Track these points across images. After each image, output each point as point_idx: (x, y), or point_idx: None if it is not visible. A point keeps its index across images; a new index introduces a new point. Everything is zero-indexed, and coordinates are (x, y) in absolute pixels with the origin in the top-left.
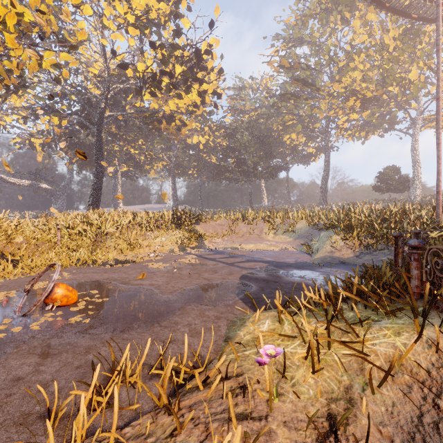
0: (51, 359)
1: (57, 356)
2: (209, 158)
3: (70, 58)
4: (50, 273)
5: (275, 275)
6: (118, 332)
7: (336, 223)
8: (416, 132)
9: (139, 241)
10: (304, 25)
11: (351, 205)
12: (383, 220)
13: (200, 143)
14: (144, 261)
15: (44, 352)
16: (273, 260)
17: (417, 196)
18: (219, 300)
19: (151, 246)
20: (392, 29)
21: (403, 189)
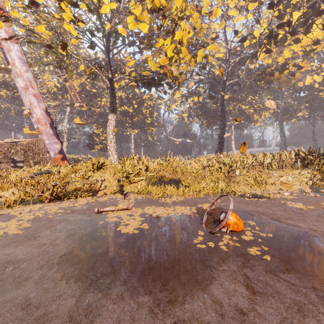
0: (261, 299)
1: (265, 298)
2: None
3: (213, 47)
4: (207, 197)
5: None
6: (322, 294)
7: None
8: None
9: (264, 178)
10: None
11: None
12: None
13: (314, 82)
14: (277, 198)
15: (247, 284)
16: None
17: None
18: None
19: (277, 184)
20: None
21: None
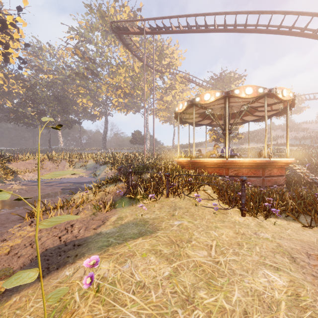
0: None
1: None
2: (3, 101)
3: None
4: None
5: (79, 186)
6: (17, 209)
7: (108, 162)
8: (147, 116)
9: None
10: (92, 31)
11: (115, 153)
12: (128, 160)
13: None
14: None
15: None
16: (76, 182)
17: (148, 147)
18: (56, 196)
19: None
20: (138, 61)
21: (142, 143)
